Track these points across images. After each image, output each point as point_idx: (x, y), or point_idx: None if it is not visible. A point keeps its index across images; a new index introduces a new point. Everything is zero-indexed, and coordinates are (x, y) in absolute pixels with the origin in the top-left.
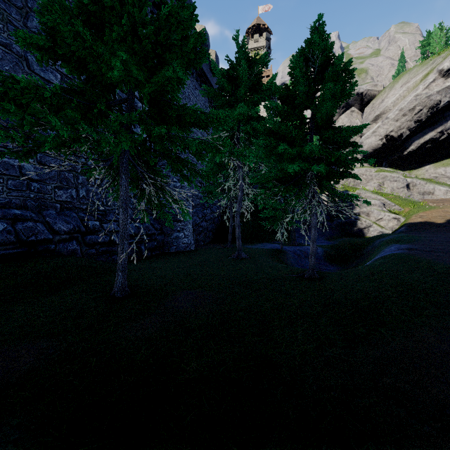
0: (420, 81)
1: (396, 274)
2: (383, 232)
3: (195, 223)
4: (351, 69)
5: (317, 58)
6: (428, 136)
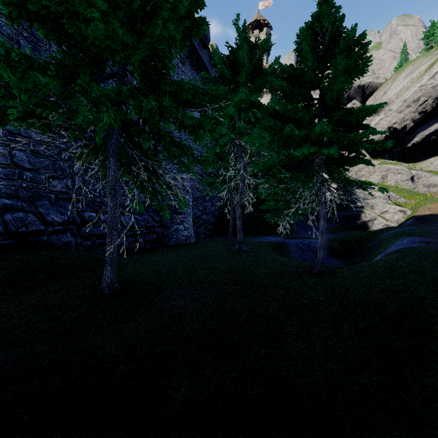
0: (425, 71)
1: (422, 270)
2: (388, 225)
3: (196, 216)
4: (366, 43)
5: (327, 32)
6: (433, 127)
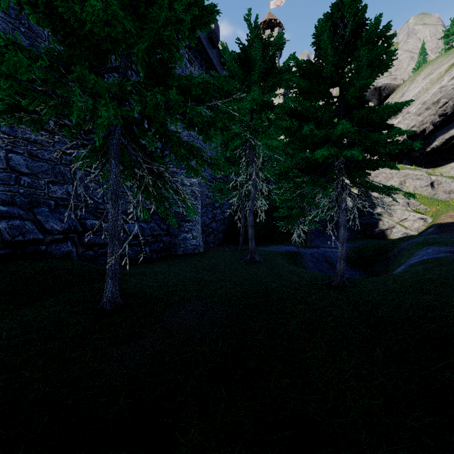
0: (445, 72)
1: None
2: (408, 233)
3: (205, 224)
4: (391, 35)
5: (348, 24)
6: None
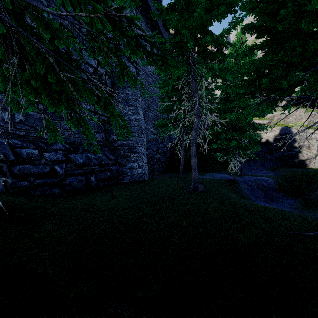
0: None
1: None
2: None
3: (150, 155)
4: None
5: None
6: None
